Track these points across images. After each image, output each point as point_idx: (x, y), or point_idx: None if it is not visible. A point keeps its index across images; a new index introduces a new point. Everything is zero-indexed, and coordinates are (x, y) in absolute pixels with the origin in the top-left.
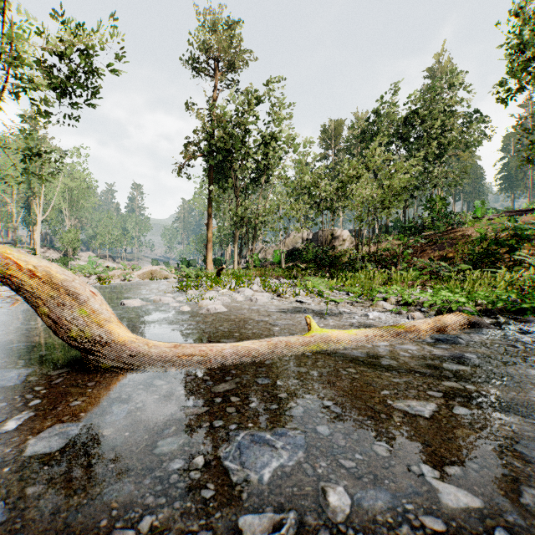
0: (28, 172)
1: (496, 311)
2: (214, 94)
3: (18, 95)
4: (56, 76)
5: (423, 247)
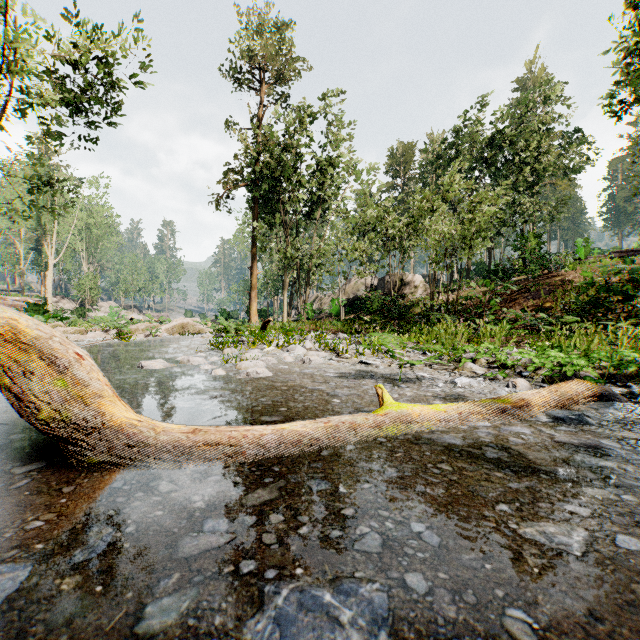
0: (35, 205)
1: (622, 377)
2: (259, 112)
3: (24, 113)
4: (69, 89)
5: (513, 295)
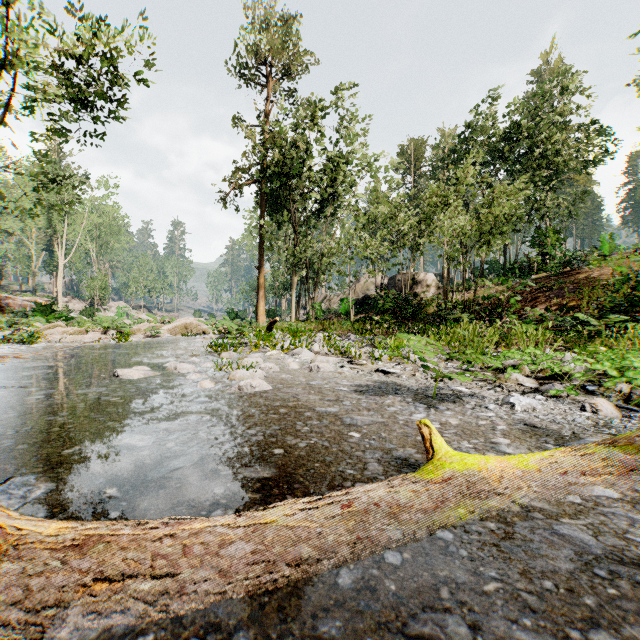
0: (40, 204)
1: None
2: (267, 107)
3: (30, 111)
4: (72, 84)
5: (534, 294)
